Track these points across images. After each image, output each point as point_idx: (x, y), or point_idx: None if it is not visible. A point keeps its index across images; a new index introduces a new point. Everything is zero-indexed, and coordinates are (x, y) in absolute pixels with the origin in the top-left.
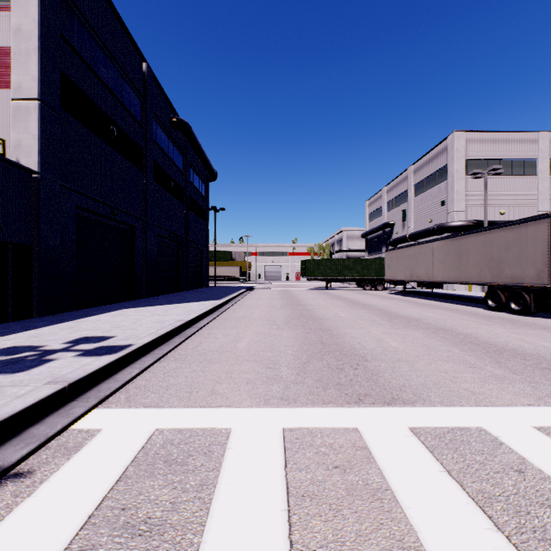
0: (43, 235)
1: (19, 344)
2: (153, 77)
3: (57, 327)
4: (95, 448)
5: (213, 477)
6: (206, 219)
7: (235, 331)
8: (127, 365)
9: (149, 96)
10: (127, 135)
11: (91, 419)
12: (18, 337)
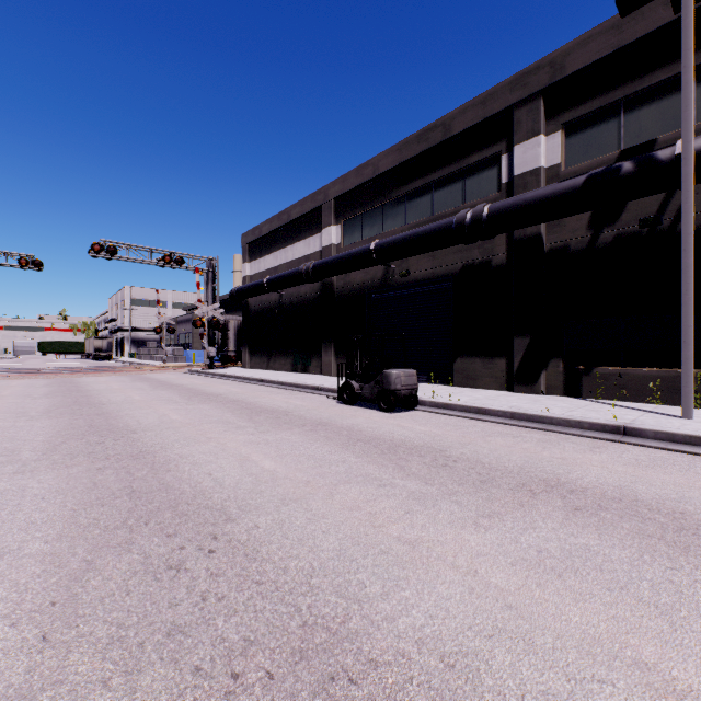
0: None
1: None
2: None
3: None
4: None
5: None
6: None
7: None
8: None
9: None
10: None
11: None
12: None
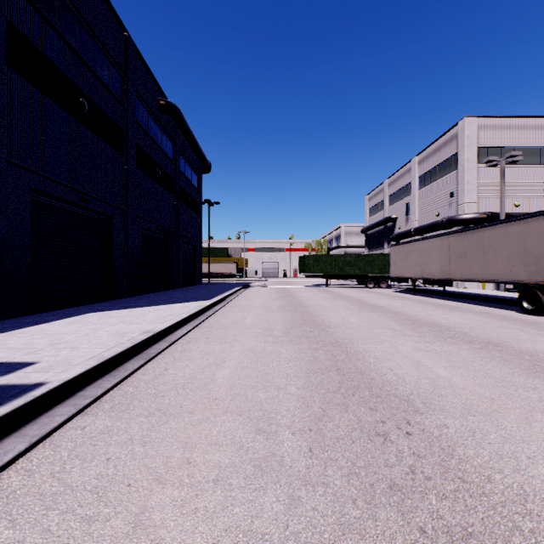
0: None
1: None
2: (136, 52)
3: None
4: None
5: None
6: (199, 213)
7: (218, 346)
8: (16, 428)
9: (131, 72)
10: (103, 112)
11: None
12: None
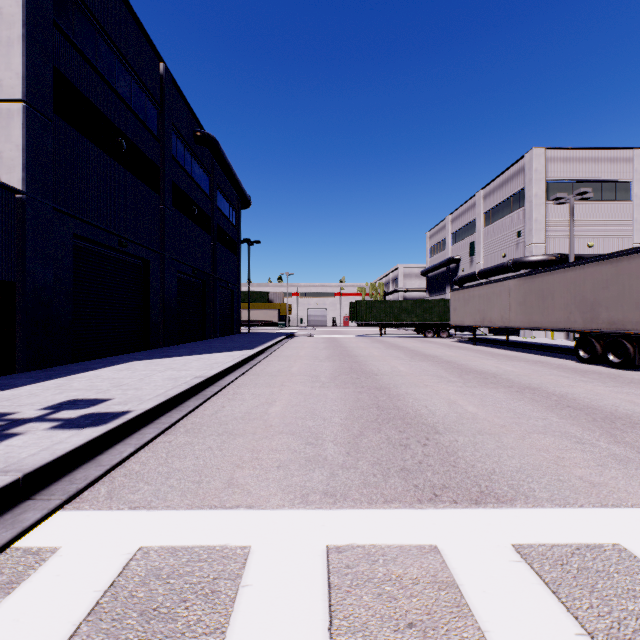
0: (29, 270)
1: None
2: (173, 82)
3: (41, 386)
4: (40, 584)
5: None
6: (237, 254)
7: (268, 390)
8: (120, 440)
9: (167, 104)
10: (140, 150)
11: (48, 530)
12: None
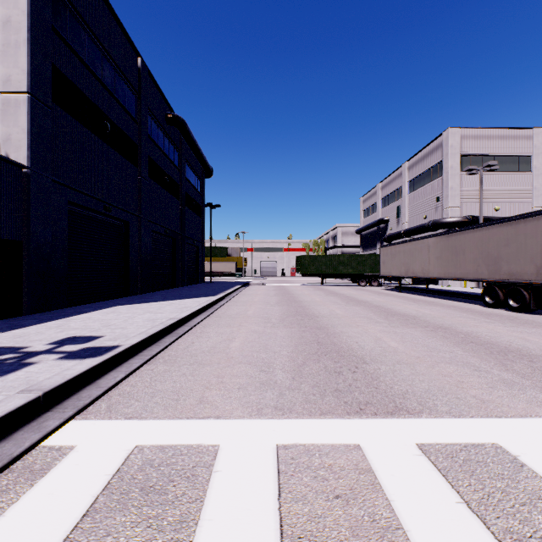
0: (33, 231)
1: (1, 345)
2: (148, 73)
3: (45, 326)
4: (65, 470)
5: (196, 510)
6: (201, 216)
7: (229, 329)
8: (113, 368)
9: (144, 92)
10: (122, 130)
11: (65, 434)
12: (2, 336)
